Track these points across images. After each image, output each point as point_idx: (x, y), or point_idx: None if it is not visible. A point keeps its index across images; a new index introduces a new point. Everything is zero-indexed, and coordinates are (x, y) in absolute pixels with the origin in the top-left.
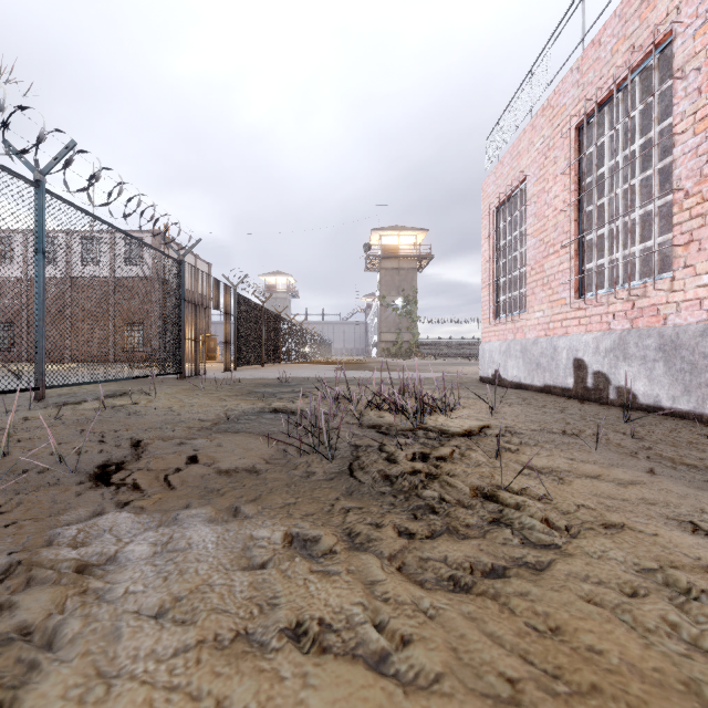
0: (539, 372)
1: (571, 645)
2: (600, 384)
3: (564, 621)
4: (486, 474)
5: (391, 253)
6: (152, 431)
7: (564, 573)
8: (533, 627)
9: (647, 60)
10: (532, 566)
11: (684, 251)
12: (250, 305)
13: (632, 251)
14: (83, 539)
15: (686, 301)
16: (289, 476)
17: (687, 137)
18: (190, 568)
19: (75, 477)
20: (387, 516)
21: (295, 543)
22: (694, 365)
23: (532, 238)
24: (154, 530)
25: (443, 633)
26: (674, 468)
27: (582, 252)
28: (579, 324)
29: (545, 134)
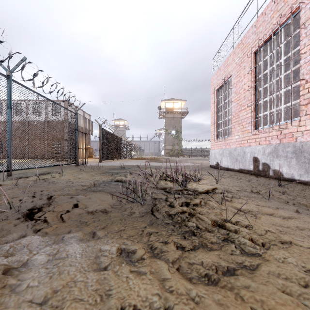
0: (237, 163)
1: None
2: (265, 168)
3: (273, 306)
4: (218, 213)
5: (170, 110)
6: (58, 191)
7: (267, 273)
8: None
9: (287, 20)
10: (248, 268)
11: (305, 107)
12: (107, 133)
13: (280, 108)
14: (12, 251)
15: (306, 130)
16: (122, 214)
17: (307, 55)
18: (65, 270)
19: (16, 215)
20: (170, 237)
21: (123, 254)
22: None
23: (234, 103)
24: (50, 246)
25: None
26: (307, 210)
27: (257, 109)
28: (255, 141)
29: (240, 56)
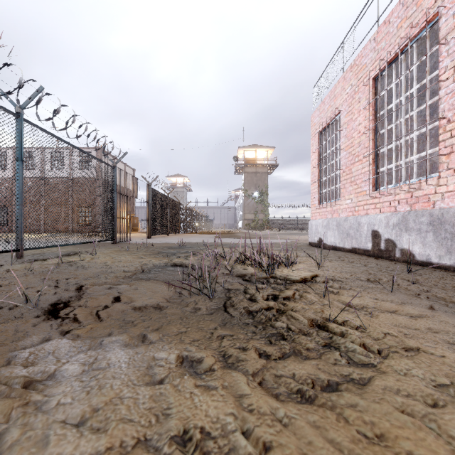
0: (348, 239)
1: (394, 451)
2: (389, 247)
3: (387, 429)
4: (318, 309)
5: (251, 162)
6: (91, 279)
7: (382, 388)
8: (363, 435)
9: (421, 32)
10: (357, 382)
11: (446, 159)
12: (160, 196)
13: (411, 159)
14: (33, 360)
15: (448, 192)
16: (182, 311)
17: (449, 83)
18: (107, 384)
19: (34, 312)
20: (251, 342)
21: (185, 363)
22: (453, 235)
23: (344, 151)
24: (84, 353)
25: (295, 440)
26: (446, 305)
27: (377, 160)
28: (375, 208)
29: (353, 83)
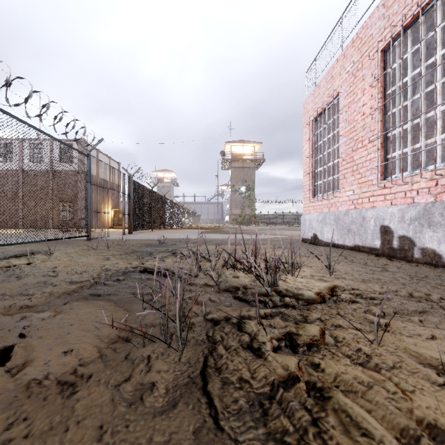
0: (350, 235)
1: None
2: (405, 245)
3: None
4: (391, 387)
5: (238, 158)
6: (4, 301)
7: None
8: None
9: None
10: None
11: None
12: (143, 189)
13: (434, 140)
14: None
15: None
16: (112, 400)
17: None
18: None
19: None
20: None
21: None
22: None
23: (344, 137)
24: None
25: None
26: None
27: (386, 145)
28: (384, 199)
29: (355, 59)
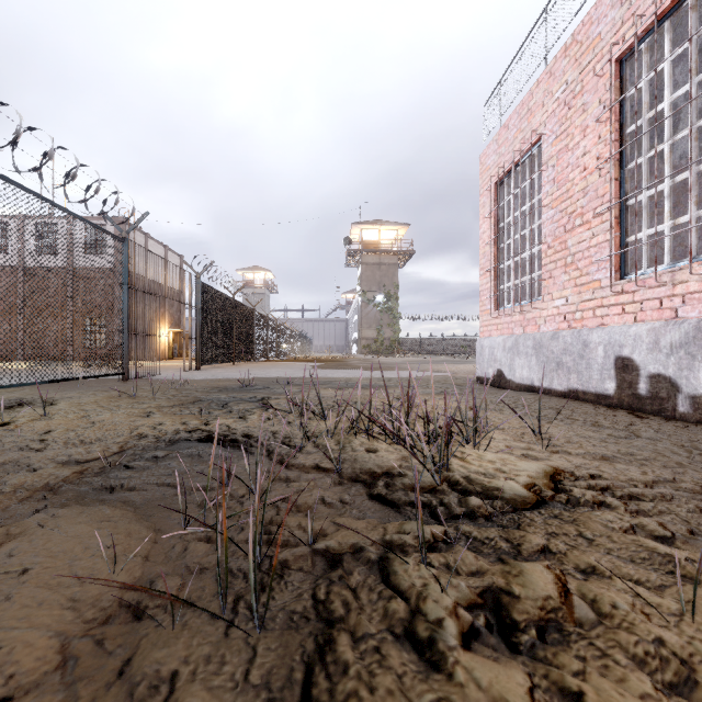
0: (560, 373)
1: None
2: (661, 391)
3: None
4: None
5: (371, 248)
6: None
7: None
8: None
9: None
10: None
11: None
12: (218, 297)
13: None
14: None
15: None
16: None
17: None
18: None
19: None
20: None
21: None
22: None
23: (549, 209)
24: None
25: None
26: None
27: (625, 220)
28: (622, 312)
29: (569, 78)
